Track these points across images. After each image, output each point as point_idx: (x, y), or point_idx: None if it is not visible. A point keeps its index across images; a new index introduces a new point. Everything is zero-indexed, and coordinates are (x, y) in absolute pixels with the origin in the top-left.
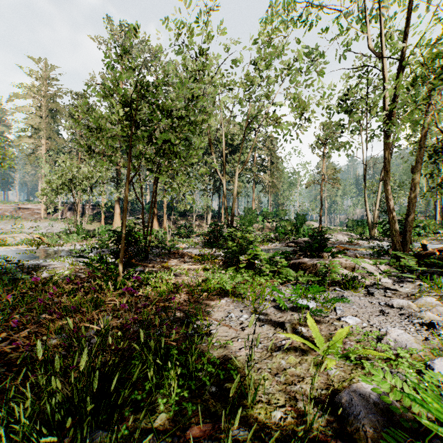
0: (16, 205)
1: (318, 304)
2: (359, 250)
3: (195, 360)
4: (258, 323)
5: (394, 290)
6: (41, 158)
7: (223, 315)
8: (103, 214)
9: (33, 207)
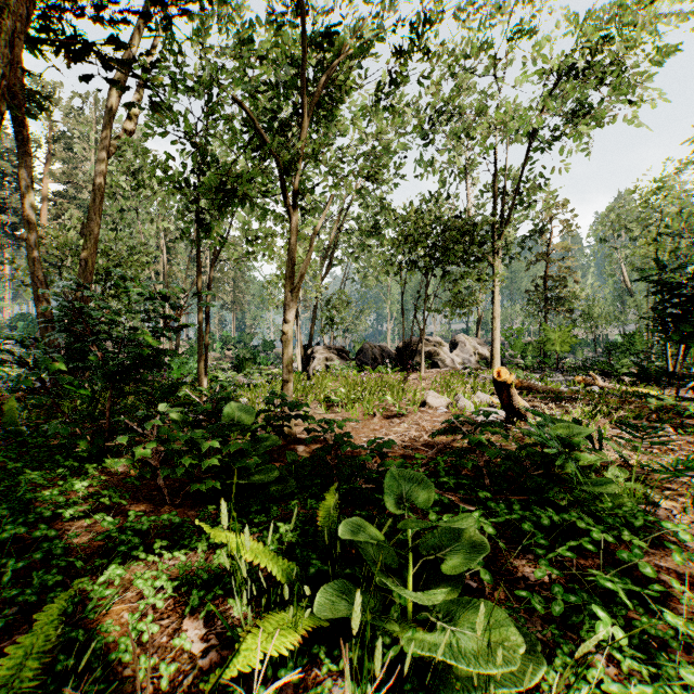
0: None
1: None
2: None
3: None
4: None
5: None
6: None
7: None
8: None
9: None
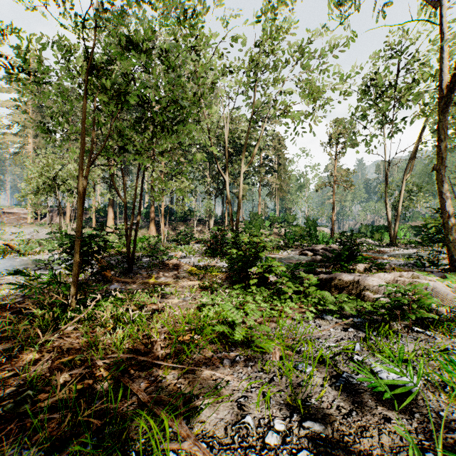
0: (1, 209)
1: (422, 380)
2: (388, 259)
3: None
4: None
5: None
6: (28, 158)
7: (227, 419)
8: (94, 219)
9: (19, 211)
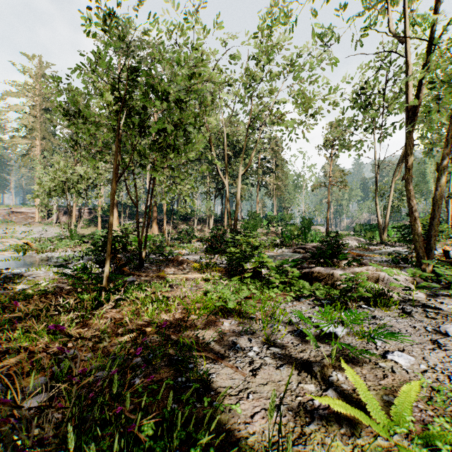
0: (10, 208)
1: (348, 330)
2: (372, 256)
3: (182, 442)
4: (274, 362)
5: (434, 308)
6: (36, 160)
7: (226, 348)
8: (100, 218)
9: (27, 211)
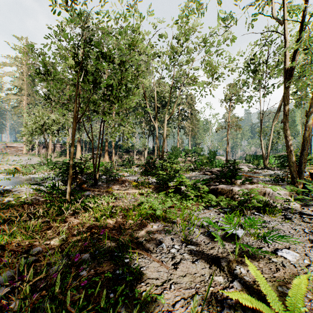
0: (5, 144)
1: (246, 232)
2: (259, 177)
3: None
4: (190, 257)
5: (308, 215)
6: (23, 110)
7: (154, 245)
8: (68, 151)
9: (17, 145)
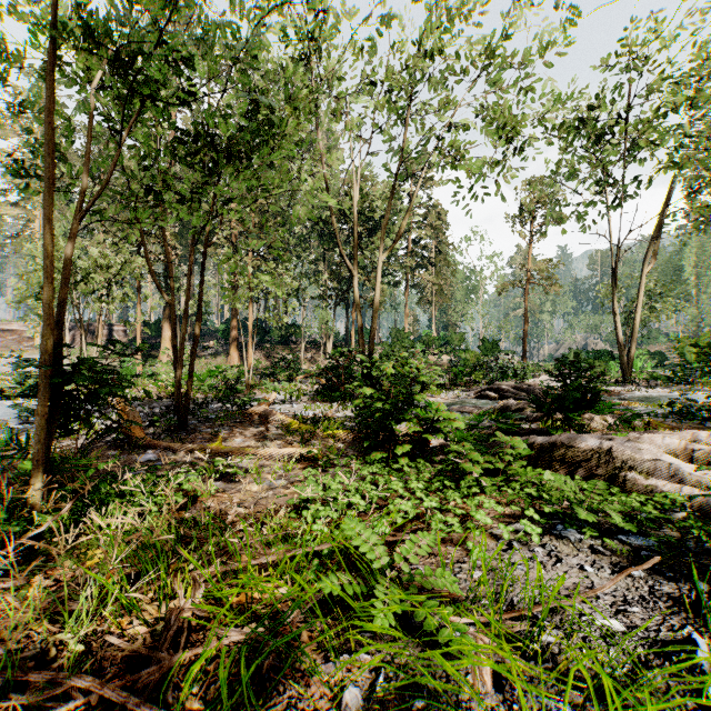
0: None
1: None
2: (628, 405)
3: None
4: None
5: None
6: (35, 242)
7: None
8: (139, 340)
9: (22, 328)
